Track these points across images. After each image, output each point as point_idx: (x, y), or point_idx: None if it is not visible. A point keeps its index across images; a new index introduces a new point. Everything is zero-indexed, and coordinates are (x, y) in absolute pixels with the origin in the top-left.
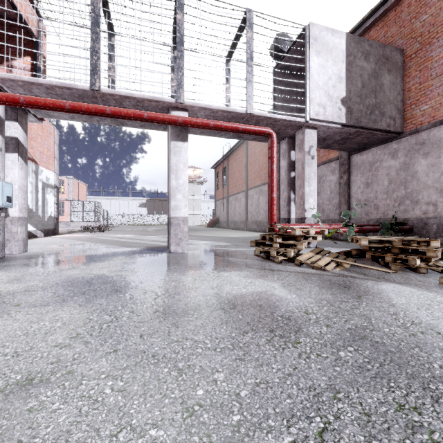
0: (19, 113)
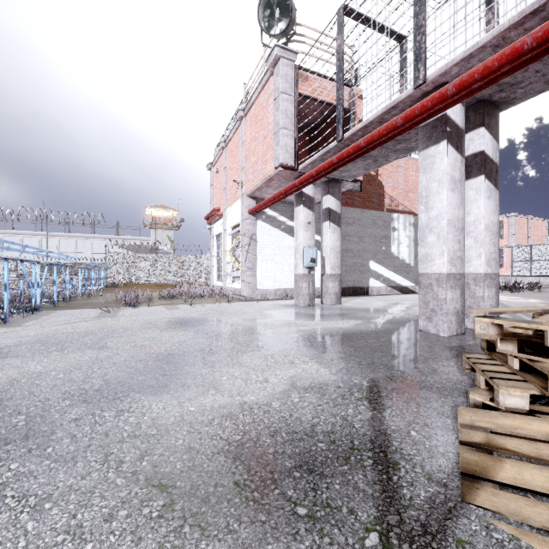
0: (330, 186)
